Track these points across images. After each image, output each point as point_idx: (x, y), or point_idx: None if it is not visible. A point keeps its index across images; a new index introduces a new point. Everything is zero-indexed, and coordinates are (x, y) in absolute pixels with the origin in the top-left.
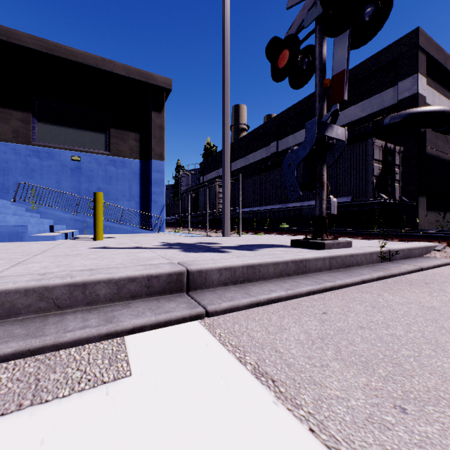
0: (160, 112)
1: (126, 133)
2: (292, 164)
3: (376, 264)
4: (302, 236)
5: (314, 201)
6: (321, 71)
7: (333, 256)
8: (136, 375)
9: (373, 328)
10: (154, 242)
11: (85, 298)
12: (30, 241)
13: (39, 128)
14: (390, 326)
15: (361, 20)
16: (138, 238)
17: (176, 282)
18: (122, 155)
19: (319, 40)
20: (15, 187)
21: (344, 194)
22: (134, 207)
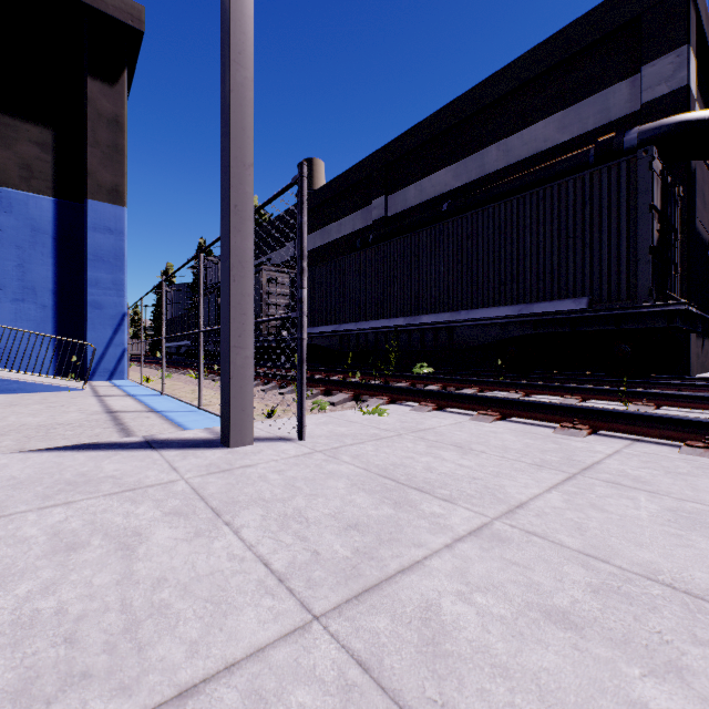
0: (113, 83)
1: (11, 124)
2: None
3: None
4: (544, 428)
5: (486, 309)
6: None
7: None
8: None
9: None
10: None
11: None
12: None
13: None
14: None
15: None
16: None
17: None
18: None
19: None
20: None
21: (565, 292)
22: (36, 319)
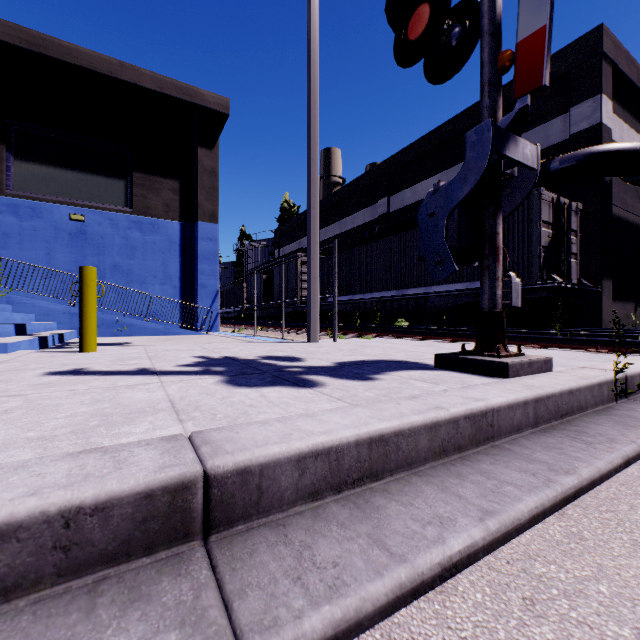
0: (212, 148)
1: (159, 181)
2: (437, 212)
3: (608, 404)
4: (436, 341)
5: (447, 285)
6: (494, 36)
7: (541, 398)
8: None
9: None
10: (184, 355)
11: None
12: None
13: (17, 169)
14: None
15: None
16: (164, 347)
17: (169, 514)
18: (152, 214)
19: None
20: None
21: None
22: (171, 294)
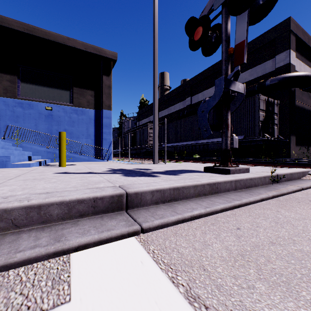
0: (109, 76)
1: (85, 91)
2: (204, 110)
3: (268, 185)
4: (210, 163)
5: (217, 139)
6: (226, 42)
7: (238, 180)
8: (74, 300)
9: (282, 244)
10: (103, 168)
11: (40, 218)
12: (12, 167)
13: (22, 86)
14: (296, 242)
15: (257, 3)
16: (92, 165)
17: (117, 202)
18: (82, 106)
19: (225, 19)
20: (5, 128)
21: (238, 134)
22: (90, 143)
